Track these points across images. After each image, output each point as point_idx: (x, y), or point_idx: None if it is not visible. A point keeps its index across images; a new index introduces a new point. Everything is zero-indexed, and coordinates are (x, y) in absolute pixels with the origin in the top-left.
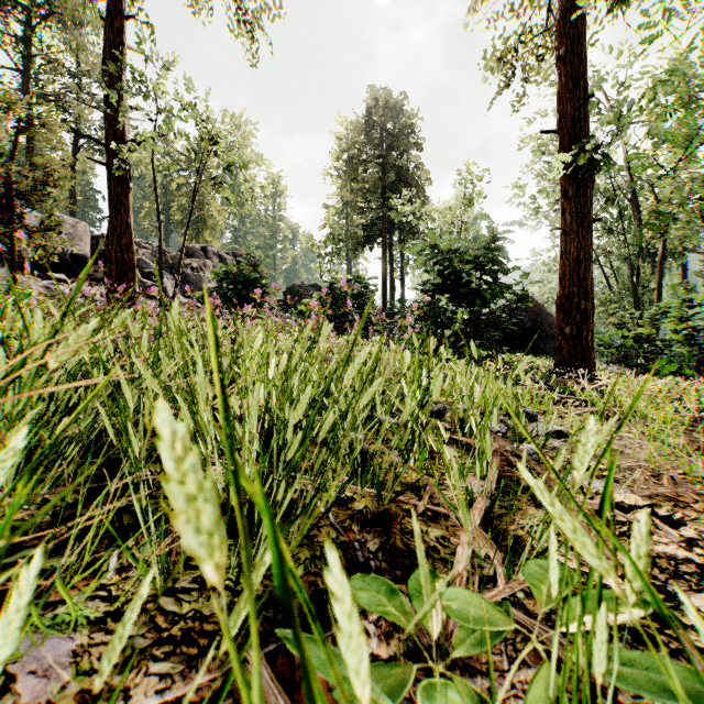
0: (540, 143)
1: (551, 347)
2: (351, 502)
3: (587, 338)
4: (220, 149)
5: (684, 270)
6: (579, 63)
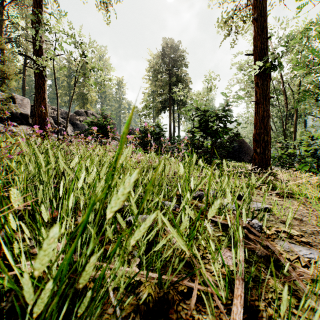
0: (242, 64)
1: (247, 158)
2: (138, 285)
3: (268, 154)
4: (88, 60)
5: (305, 123)
6: (263, 21)
